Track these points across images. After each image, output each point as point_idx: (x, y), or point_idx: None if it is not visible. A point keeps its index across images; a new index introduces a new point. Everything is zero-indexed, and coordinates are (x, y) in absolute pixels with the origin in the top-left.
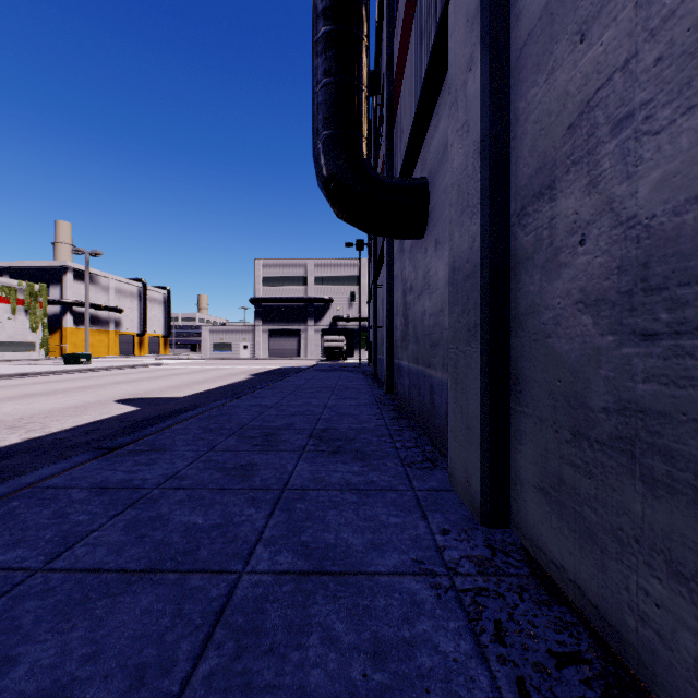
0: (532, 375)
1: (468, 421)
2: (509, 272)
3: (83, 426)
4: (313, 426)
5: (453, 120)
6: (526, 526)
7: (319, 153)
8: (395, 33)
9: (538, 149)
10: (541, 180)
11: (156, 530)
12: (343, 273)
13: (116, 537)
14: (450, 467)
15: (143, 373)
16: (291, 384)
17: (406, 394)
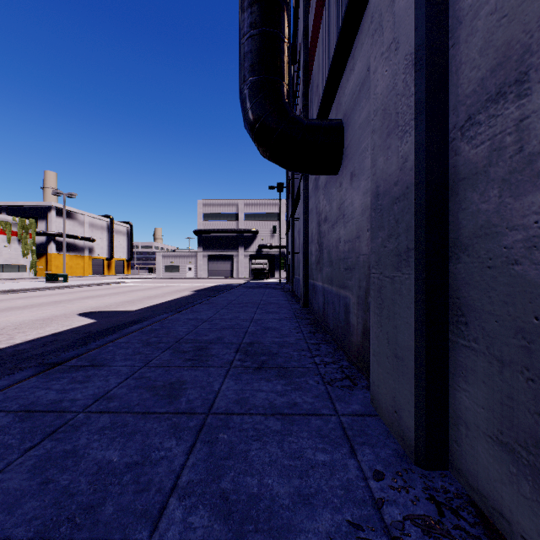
0: (486, 307)
1: (397, 350)
2: (448, 191)
3: (43, 338)
4: (240, 340)
5: (376, 46)
6: (474, 477)
7: (245, 97)
8: (310, 7)
9: (495, 43)
10: (501, 77)
11: (65, 472)
12: (266, 210)
13: (17, 482)
14: (373, 390)
15: (107, 290)
16: (224, 299)
17: (320, 310)
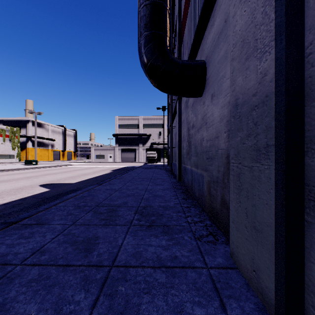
0: None
1: (256, 223)
2: (303, 98)
3: (13, 202)
4: (138, 204)
5: None
6: None
7: (141, 46)
8: None
9: None
10: None
11: None
12: (155, 122)
13: None
14: (232, 248)
15: (60, 169)
16: (130, 176)
17: (189, 183)
